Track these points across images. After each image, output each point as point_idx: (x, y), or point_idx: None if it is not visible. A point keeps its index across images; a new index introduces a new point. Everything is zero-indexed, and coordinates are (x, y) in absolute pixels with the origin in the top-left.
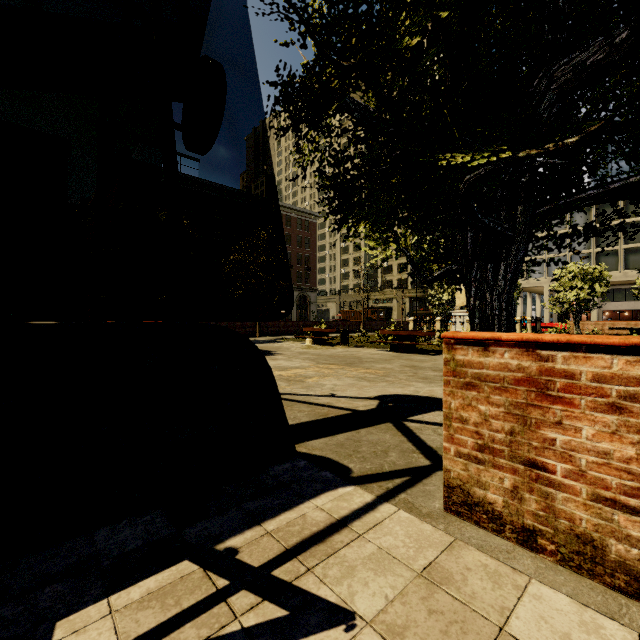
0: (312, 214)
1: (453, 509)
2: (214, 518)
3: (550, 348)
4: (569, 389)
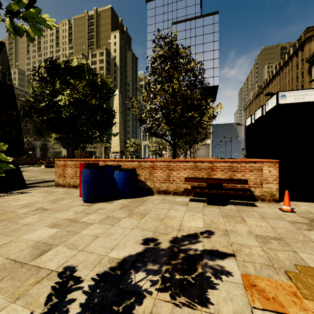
0: None
1: (56, 186)
2: (6, 191)
3: (66, 160)
4: (68, 165)
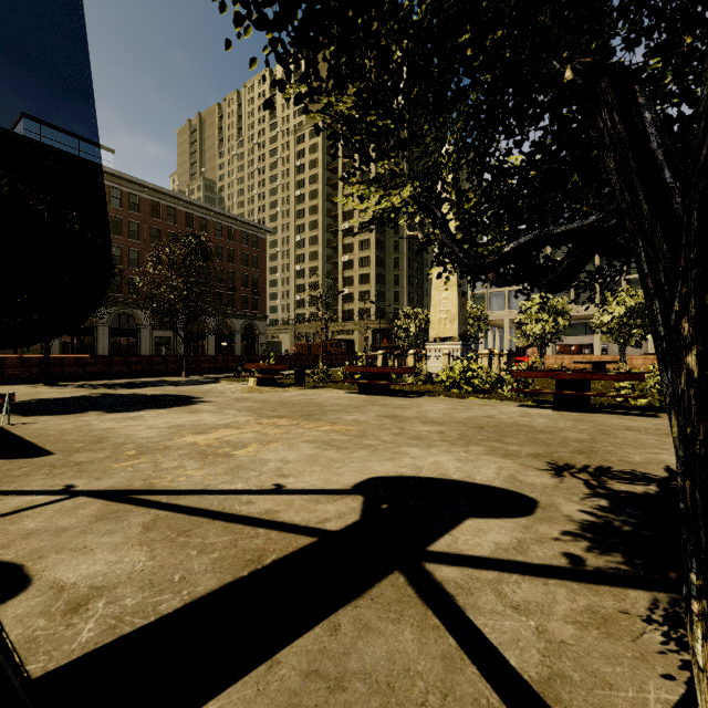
0: (261, 228)
1: None
2: None
3: None
4: None
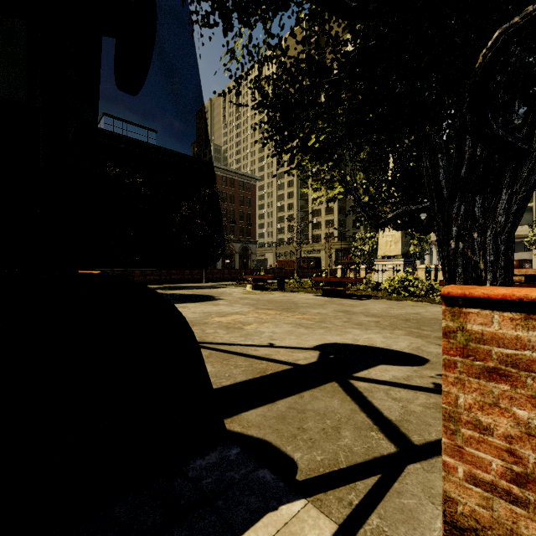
0: (252, 177)
1: None
2: None
3: None
4: None
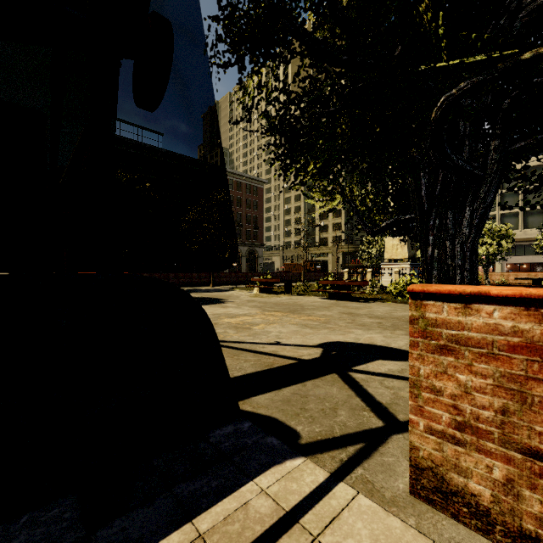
0: (259, 180)
1: (422, 494)
2: (136, 511)
3: None
4: None
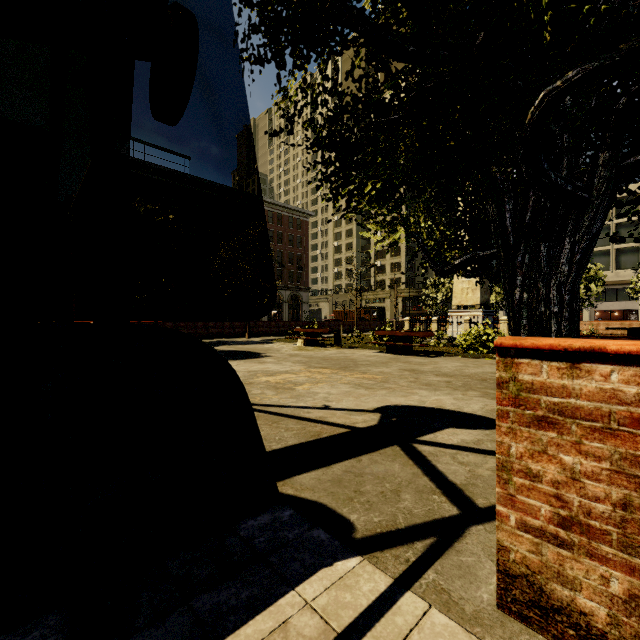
0: (304, 212)
1: (514, 609)
2: (141, 634)
3: None
4: None
